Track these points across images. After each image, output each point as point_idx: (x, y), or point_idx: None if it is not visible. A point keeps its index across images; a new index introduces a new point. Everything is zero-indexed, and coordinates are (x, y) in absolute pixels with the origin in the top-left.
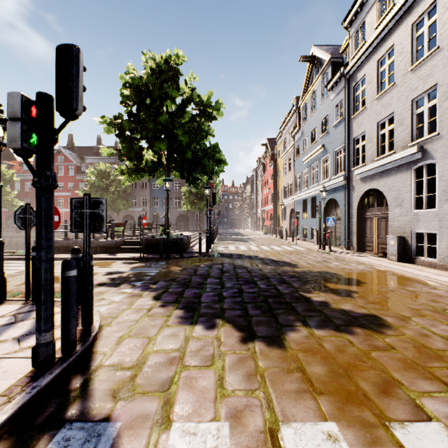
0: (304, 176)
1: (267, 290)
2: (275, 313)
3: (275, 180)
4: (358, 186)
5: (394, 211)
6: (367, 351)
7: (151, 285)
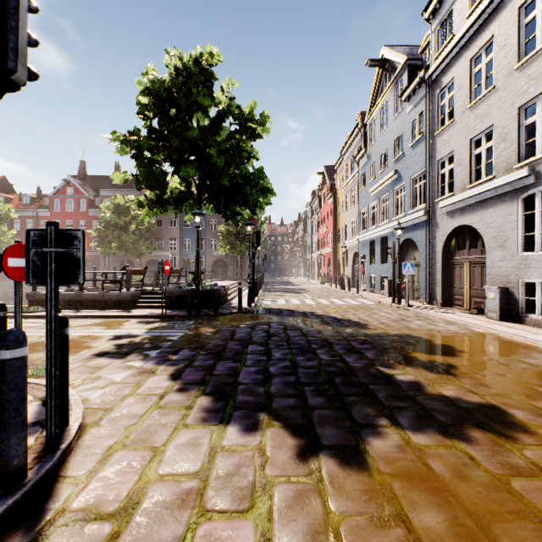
0: (372, 211)
1: (330, 363)
2: (346, 402)
3: (334, 216)
4: (443, 222)
5: (494, 254)
6: (504, 478)
7: (170, 355)
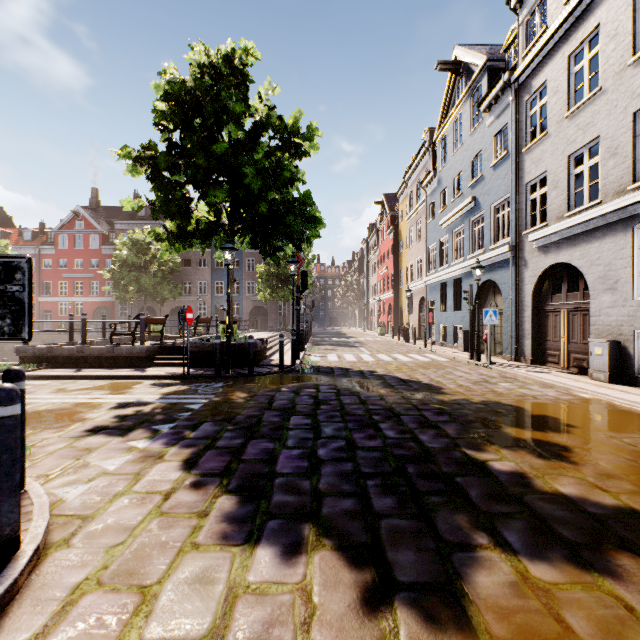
0: (443, 247)
1: (399, 442)
2: (426, 505)
3: (396, 254)
4: (533, 260)
5: (600, 299)
6: None
7: (187, 431)
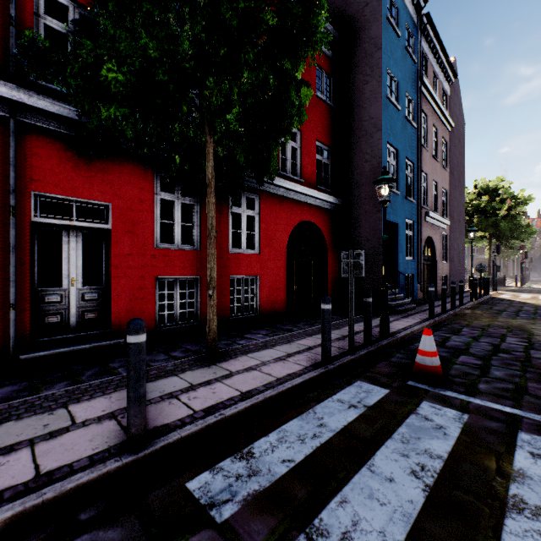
0: None
1: None
2: None
3: None
4: None
5: None
6: None
7: (499, 290)
